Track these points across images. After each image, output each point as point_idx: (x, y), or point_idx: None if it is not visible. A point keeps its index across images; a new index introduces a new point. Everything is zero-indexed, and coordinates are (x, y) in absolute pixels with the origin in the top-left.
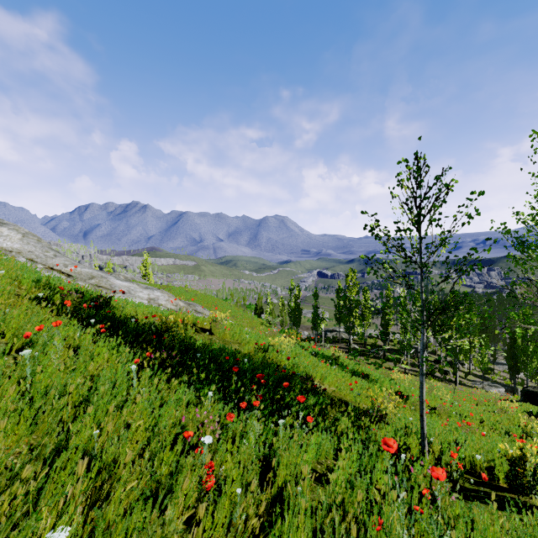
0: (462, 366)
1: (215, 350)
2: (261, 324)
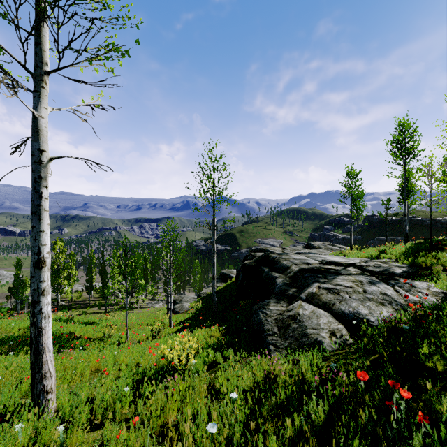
0: (142, 295)
1: (8, 339)
2: None
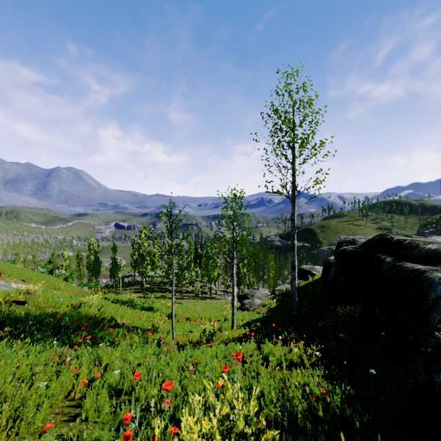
0: (216, 286)
1: (39, 316)
2: (60, 281)
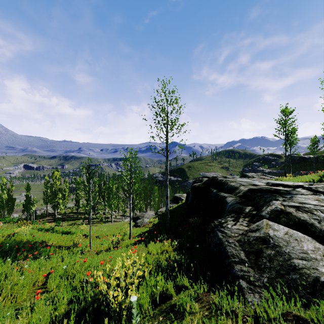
0: (115, 212)
1: None
2: None
